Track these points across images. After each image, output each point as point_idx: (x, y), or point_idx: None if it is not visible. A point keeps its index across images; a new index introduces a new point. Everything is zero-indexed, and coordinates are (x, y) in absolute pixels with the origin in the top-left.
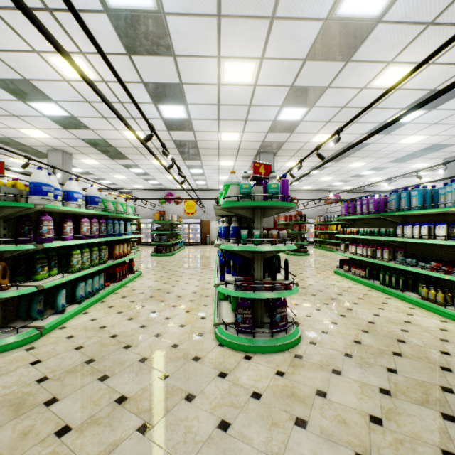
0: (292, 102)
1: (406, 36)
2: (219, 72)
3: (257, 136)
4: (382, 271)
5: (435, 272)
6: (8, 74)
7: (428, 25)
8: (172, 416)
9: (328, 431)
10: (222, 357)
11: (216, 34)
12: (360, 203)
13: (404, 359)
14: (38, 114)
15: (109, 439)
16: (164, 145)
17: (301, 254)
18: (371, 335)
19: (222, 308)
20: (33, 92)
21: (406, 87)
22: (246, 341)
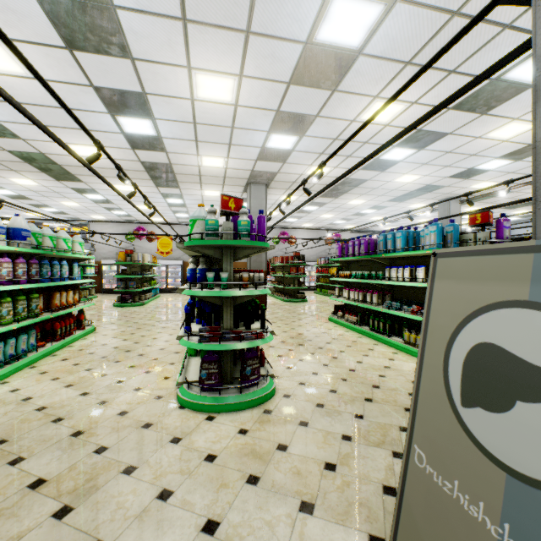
0: (280, 128)
1: (387, 72)
2: (191, 85)
3: (244, 163)
4: (371, 317)
5: (415, 315)
6: None
7: (406, 64)
8: (102, 494)
9: (280, 484)
10: (180, 420)
11: (183, 40)
12: (353, 244)
13: (374, 404)
14: None
15: (11, 532)
16: (120, 167)
17: (299, 301)
18: (349, 383)
19: (190, 365)
20: None
21: (394, 124)
22: (210, 400)
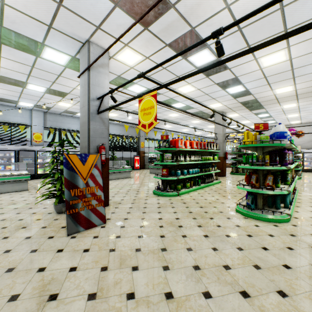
0: None
1: None
2: None
3: None
4: None
5: None
6: (228, 77)
7: None
8: None
9: None
10: None
11: None
12: None
13: None
14: (226, 94)
15: None
16: None
17: None
18: None
19: None
20: (234, 82)
21: None
22: None
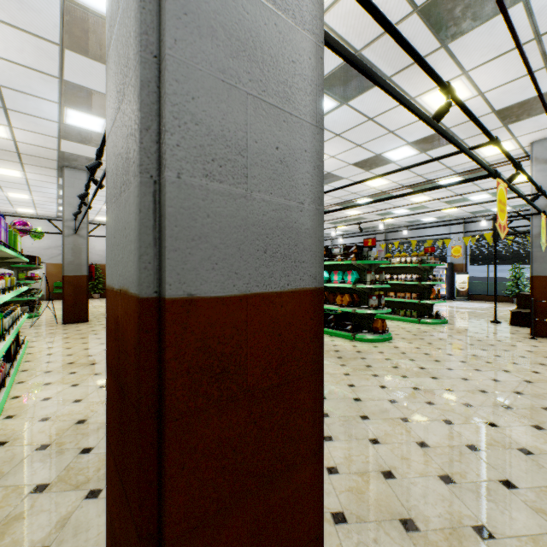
0: (76, 103)
1: None
2: None
3: (42, 139)
4: None
5: None
6: None
7: None
8: None
9: None
10: None
11: None
12: None
13: None
14: None
15: None
16: None
17: None
18: None
19: None
20: None
21: None
22: None
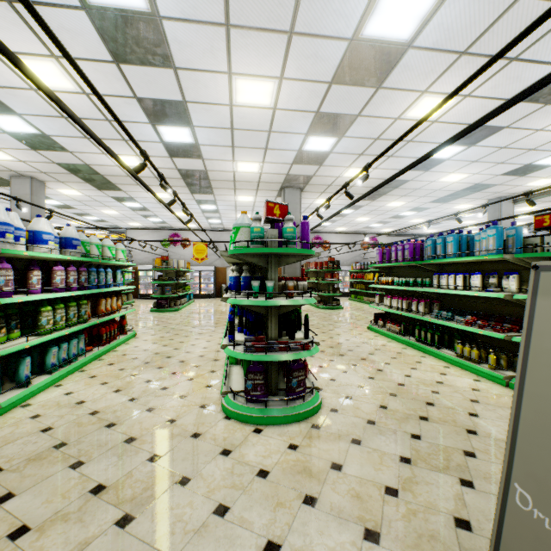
0: (319, 130)
1: (439, 65)
2: (231, 90)
3: (280, 167)
4: (417, 327)
5: (470, 327)
6: None
7: (461, 54)
8: (160, 505)
9: (339, 508)
10: (227, 431)
11: (225, 46)
12: (395, 249)
13: (431, 423)
14: None
15: (79, 537)
16: (162, 176)
17: (334, 308)
18: (399, 398)
19: (232, 374)
20: None
21: (443, 120)
22: (256, 412)
